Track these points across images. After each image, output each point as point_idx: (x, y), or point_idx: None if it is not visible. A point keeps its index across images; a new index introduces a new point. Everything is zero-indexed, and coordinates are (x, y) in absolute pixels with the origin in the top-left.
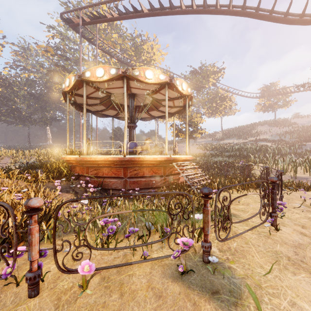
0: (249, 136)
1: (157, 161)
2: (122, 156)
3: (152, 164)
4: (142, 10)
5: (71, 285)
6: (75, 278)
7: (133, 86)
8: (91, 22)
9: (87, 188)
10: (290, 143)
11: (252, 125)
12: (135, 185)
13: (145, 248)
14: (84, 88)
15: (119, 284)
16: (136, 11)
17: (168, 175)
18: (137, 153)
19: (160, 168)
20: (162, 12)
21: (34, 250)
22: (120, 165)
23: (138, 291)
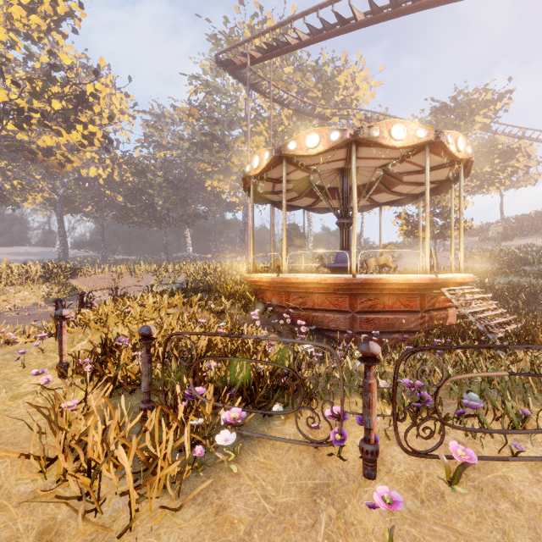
0: None
1: (411, 284)
2: (351, 275)
3: (401, 291)
4: (354, 18)
5: (413, 473)
6: (409, 465)
7: (362, 155)
8: (263, 58)
9: (291, 326)
10: None
11: None
12: (369, 326)
13: (485, 437)
14: (283, 168)
15: (494, 487)
16: (343, 22)
17: (428, 310)
18: (368, 271)
19: (414, 297)
20: (393, 13)
21: (373, 415)
22: (344, 291)
23: (541, 506)
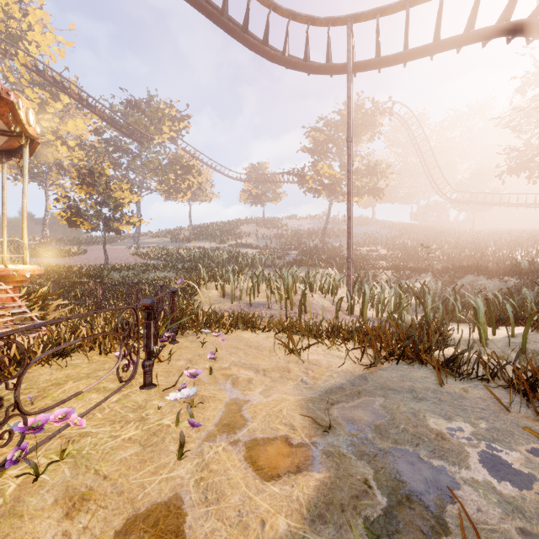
0: (229, 238)
1: None
2: None
3: None
4: None
5: None
6: None
7: None
8: None
9: None
10: (275, 251)
11: (236, 221)
12: None
13: None
14: None
15: None
16: None
17: None
18: None
19: None
20: None
21: None
22: None
23: None
